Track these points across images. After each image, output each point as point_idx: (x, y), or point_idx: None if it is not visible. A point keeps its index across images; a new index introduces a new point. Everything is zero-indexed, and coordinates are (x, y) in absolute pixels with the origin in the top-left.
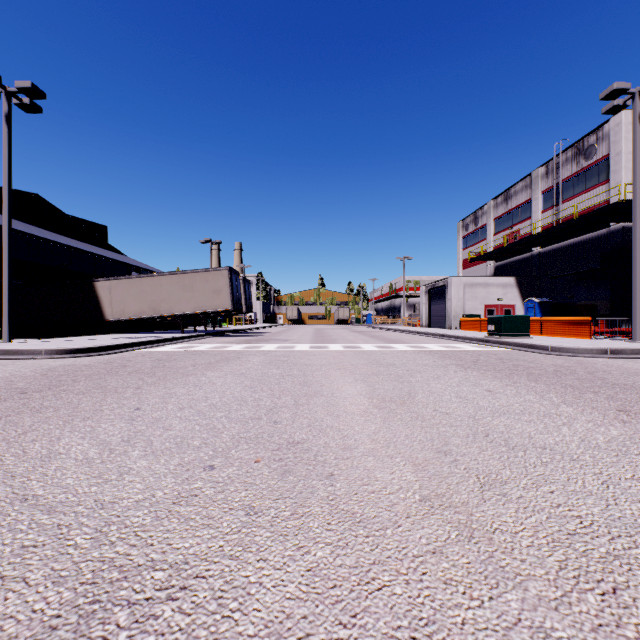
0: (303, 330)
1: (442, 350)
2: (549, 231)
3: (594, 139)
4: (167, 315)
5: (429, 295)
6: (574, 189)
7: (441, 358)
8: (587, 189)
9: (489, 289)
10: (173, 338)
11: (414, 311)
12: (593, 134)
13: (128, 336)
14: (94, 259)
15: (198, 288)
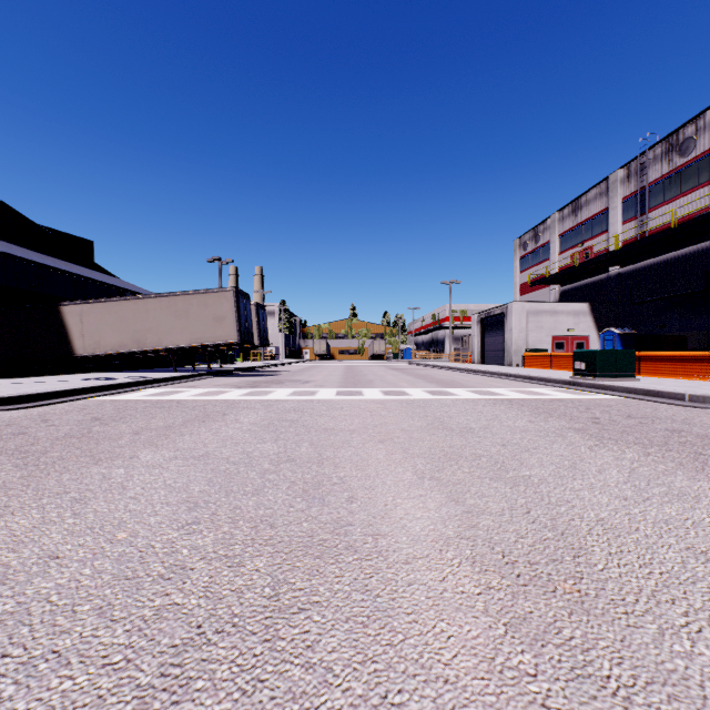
0: (331, 367)
1: (525, 398)
2: (636, 245)
3: (692, 130)
4: (155, 349)
5: (482, 325)
6: (665, 194)
7: (537, 415)
8: (683, 193)
9: (557, 318)
10: (154, 380)
11: (462, 345)
12: (691, 124)
13: (97, 377)
14: (75, 280)
15: (195, 314)
